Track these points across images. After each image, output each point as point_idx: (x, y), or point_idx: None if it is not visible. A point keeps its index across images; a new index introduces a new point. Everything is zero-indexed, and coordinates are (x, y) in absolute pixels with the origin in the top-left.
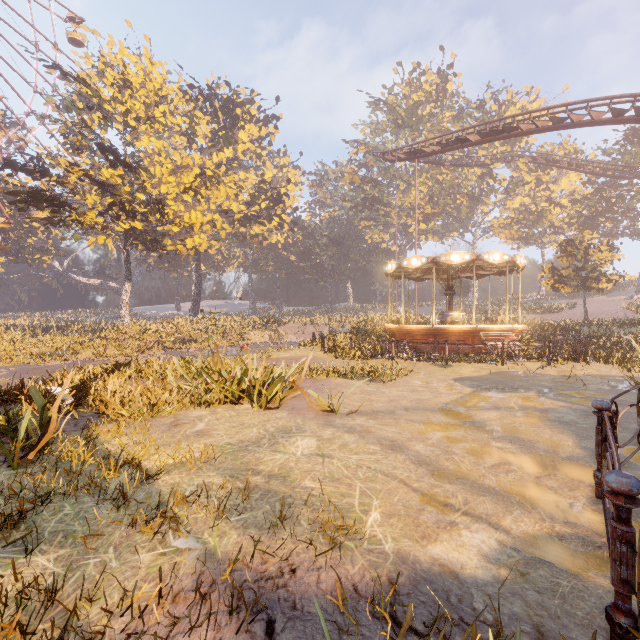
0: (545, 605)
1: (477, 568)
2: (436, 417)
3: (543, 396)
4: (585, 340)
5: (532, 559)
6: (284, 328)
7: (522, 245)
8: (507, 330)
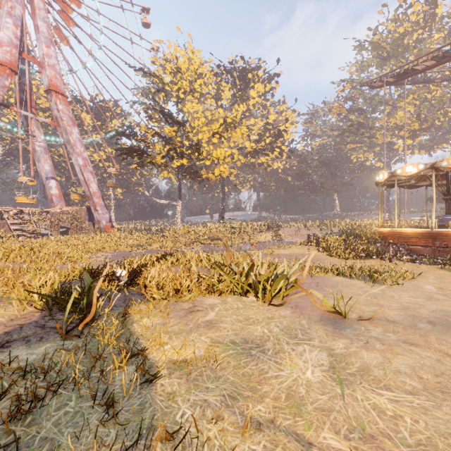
0: None
1: None
2: None
3: None
4: None
5: None
6: (283, 231)
7: None
8: None
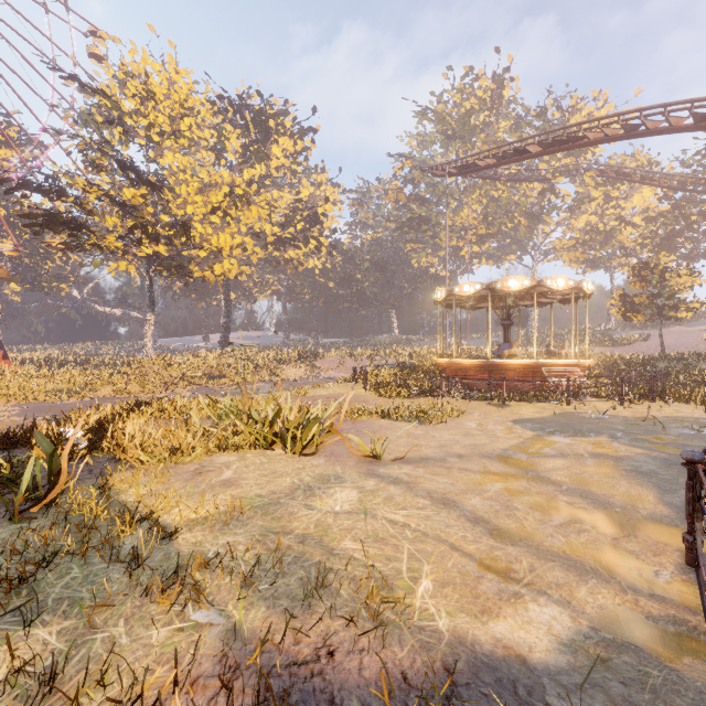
0: (633, 701)
1: (548, 651)
2: (494, 465)
3: (616, 441)
4: (663, 377)
5: (614, 641)
6: (322, 362)
7: (588, 269)
8: (572, 365)
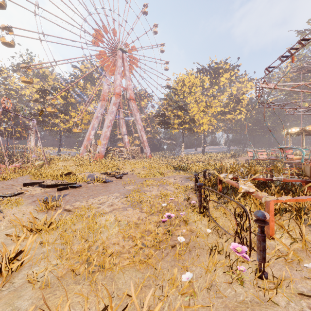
0: None
1: None
2: None
3: None
4: None
5: None
6: (240, 158)
7: None
8: None
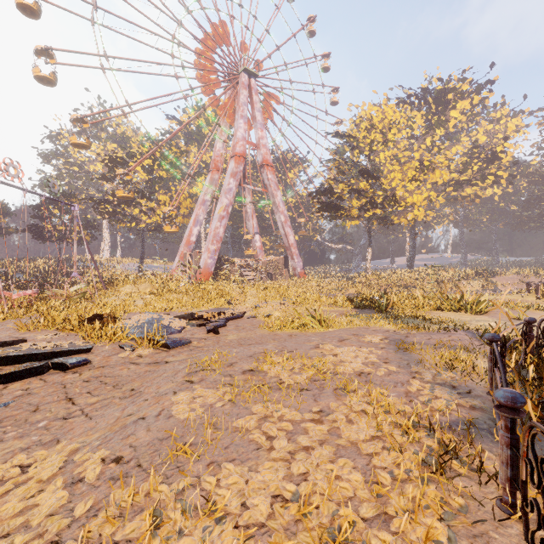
0: None
1: None
2: None
3: None
4: None
5: None
6: (499, 279)
7: None
8: None
